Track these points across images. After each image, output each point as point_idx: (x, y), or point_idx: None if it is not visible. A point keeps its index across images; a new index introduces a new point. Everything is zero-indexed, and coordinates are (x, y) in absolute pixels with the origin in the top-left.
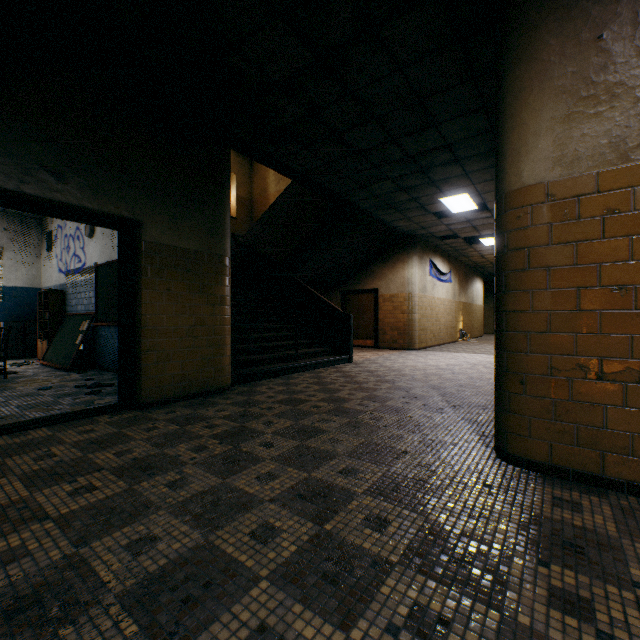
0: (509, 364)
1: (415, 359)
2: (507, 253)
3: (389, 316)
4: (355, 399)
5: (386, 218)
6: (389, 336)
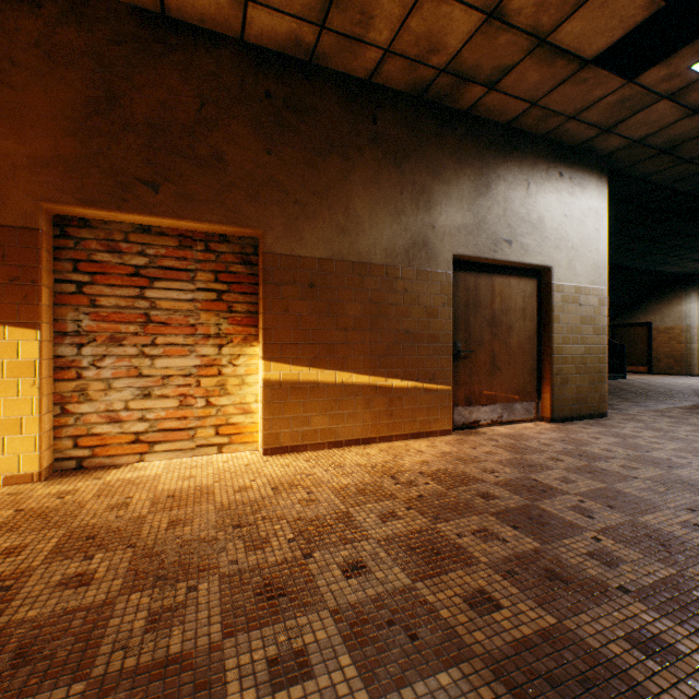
0: None
1: (687, 380)
2: None
3: (663, 346)
4: (632, 389)
5: (658, 269)
6: (663, 363)
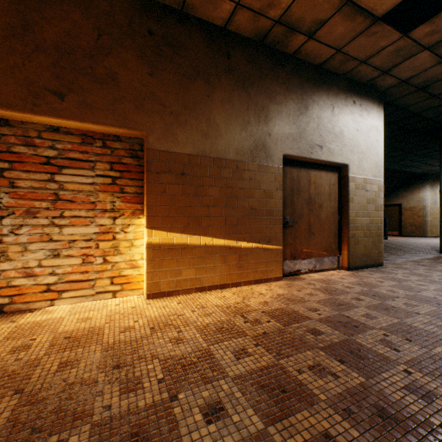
0: (441, 231)
1: (425, 240)
2: (441, 205)
3: (408, 218)
4: (393, 246)
5: (406, 170)
6: (408, 229)
